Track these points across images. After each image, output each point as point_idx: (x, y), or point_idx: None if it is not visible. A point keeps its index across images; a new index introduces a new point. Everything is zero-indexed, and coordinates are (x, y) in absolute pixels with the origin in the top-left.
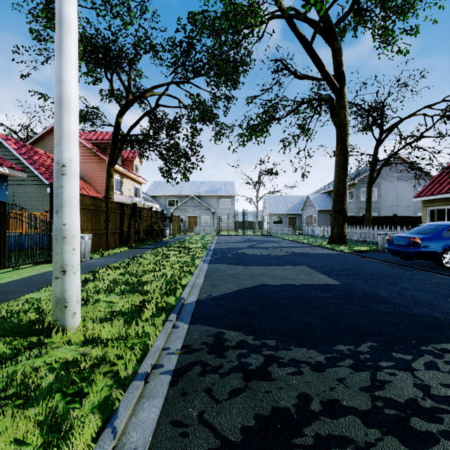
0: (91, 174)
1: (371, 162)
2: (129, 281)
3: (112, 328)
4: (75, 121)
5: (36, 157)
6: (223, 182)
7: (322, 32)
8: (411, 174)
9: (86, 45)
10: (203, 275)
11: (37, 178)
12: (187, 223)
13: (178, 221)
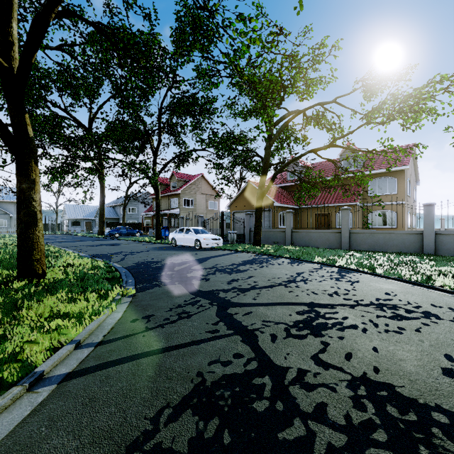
0: None
1: (125, 197)
2: None
3: None
4: None
5: None
6: None
7: None
8: None
9: None
10: None
11: None
12: None
13: None
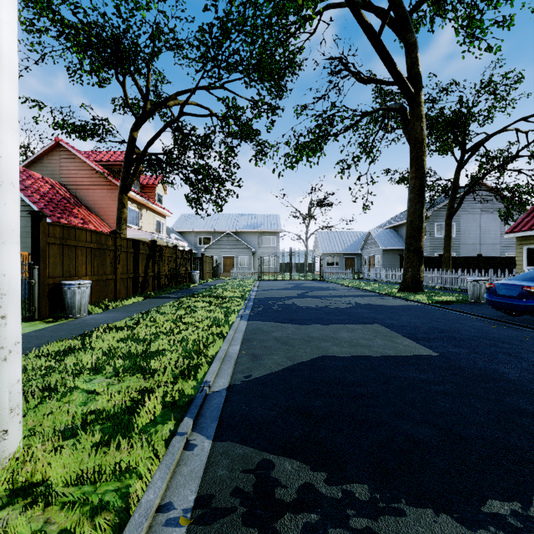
0: (101, 203)
1: (451, 189)
2: (130, 352)
3: (77, 452)
4: (8, 87)
5: (30, 181)
6: (266, 215)
7: (392, 23)
8: (498, 205)
9: (89, 36)
10: (240, 340)
11: (29, 209)
12: (222, 266)
13: (210, 263)
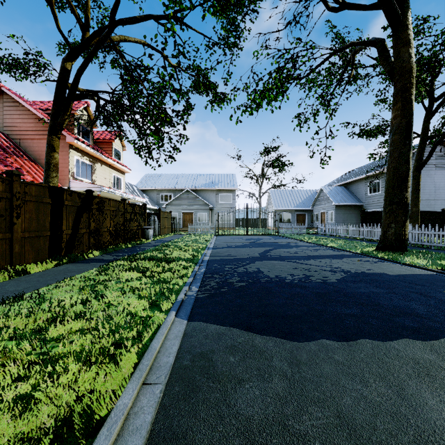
0: None
1: (420, 140)
2: None
3: None
4: None
5: None
6: (223, 175)
7: None
8: None
9: None
10: None
11: None
12: (181, 221)
13: (169, 218)
